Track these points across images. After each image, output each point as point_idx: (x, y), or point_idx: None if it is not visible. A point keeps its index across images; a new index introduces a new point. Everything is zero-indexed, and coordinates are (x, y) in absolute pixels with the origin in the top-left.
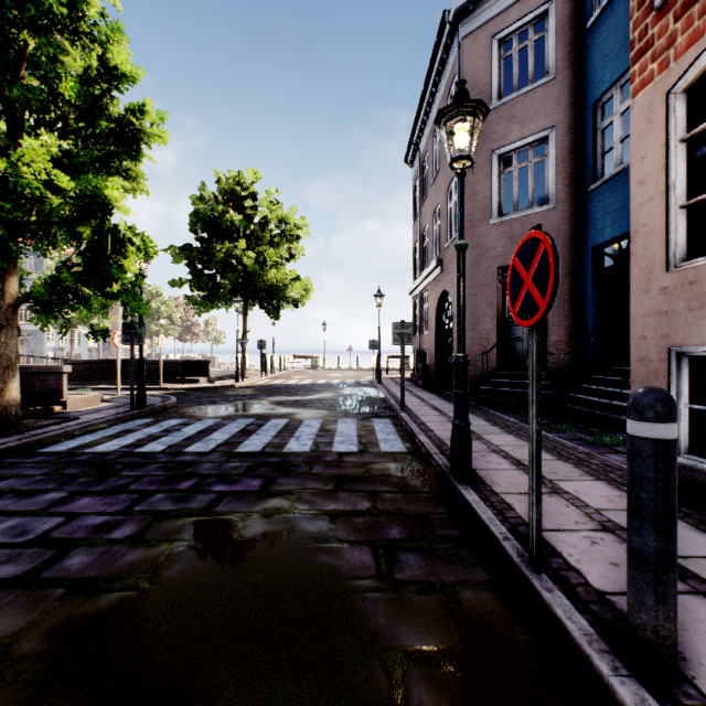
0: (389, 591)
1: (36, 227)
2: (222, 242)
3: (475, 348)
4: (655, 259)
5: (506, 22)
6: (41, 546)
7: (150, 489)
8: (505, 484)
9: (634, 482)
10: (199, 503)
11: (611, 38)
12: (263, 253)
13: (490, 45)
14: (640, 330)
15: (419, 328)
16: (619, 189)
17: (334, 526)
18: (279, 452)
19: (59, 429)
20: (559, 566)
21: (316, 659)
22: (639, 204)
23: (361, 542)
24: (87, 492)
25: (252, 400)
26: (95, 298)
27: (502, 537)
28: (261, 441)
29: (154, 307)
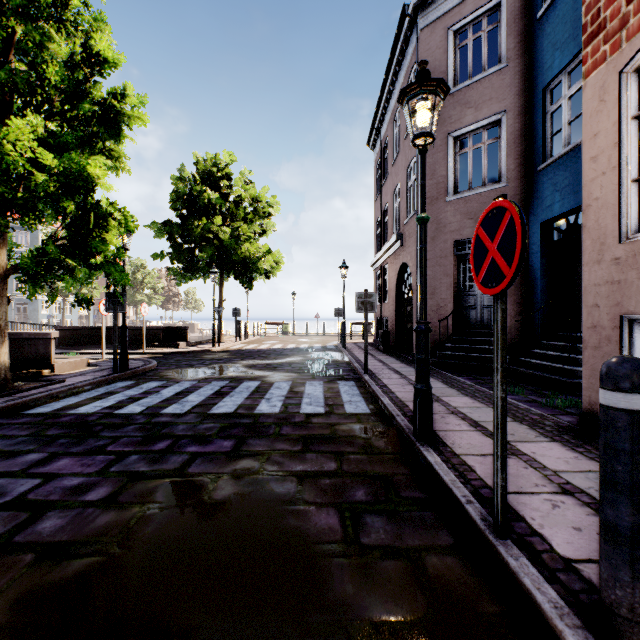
0: (356, 557)
1: (23, 202)
2: (200, 218)
3: (433, 315)
4: (608, 231)
5: (462, 14)
6: (16, 509)
7: (127, 450)
8: (465, 446)
9: (609, 454)
10: (172, 464)
11: (560, 27)
12: (237, 228)
13: (446, 36)
14: (592, 298)
15: (381, 297)
16: (567, 167)
17: (302, 488)
18: (250, 414)
19: (45, 391)
20: (523, 531)
21: (282, 632)
22: (591, 179)
23: (327, 504)
24: (66, 453)
25: (226, 364)
26: (79, 269)
27: (465, 501)
28: (234, 403)
29: (139, 278)
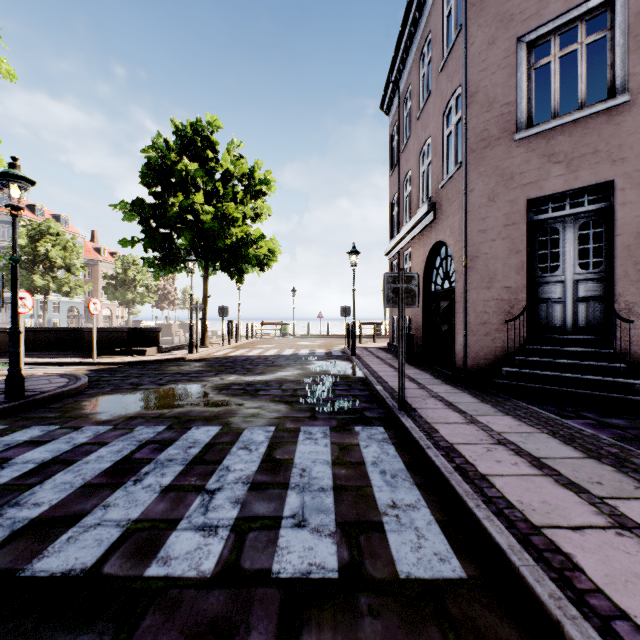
0: None
1: None
2: (174, 194)
3: (492, 313)
4: None
5: None
6: None
7: None
8: None
9: None
10: None
11: None
12: (224, 210)
13: None
14: None
15: None
16: None
17: None
18: (128, 586)
19: None
20: None
21: None
22: None
23: None
24: None
25: (189, 383)
26: None
27: None
28: (124, 514)
29: (131, 275)
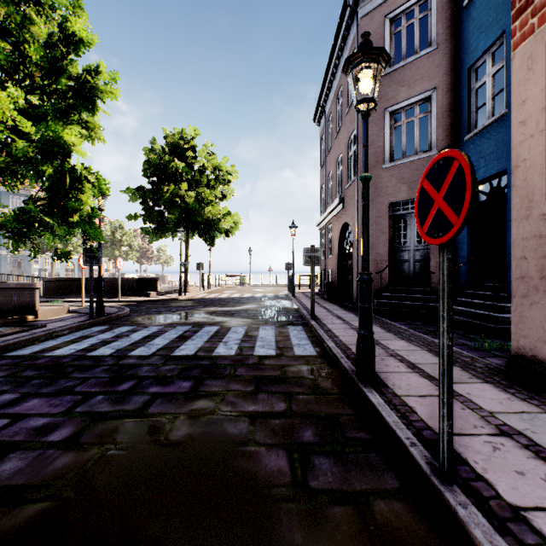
0: (304, 502)
1: (4, 166)
2: (168, 184)
3: (371, 268)
4: (536, 189)
5: (396, 4)
6: None
7: (93, 390)
8: (405, 387)
9: None
10: (133, 404)
11: (484, 13)
12: (201, 193)
13: (383, 23)
14: (520, 251)
15: (325, 252)
16: (491, 137)
17: (253, 428)
18: (209, 356)
19: (26, 335)
20: (468, 475)
21: None
22: (519, 142)
23: (277, 445)
24: (37, 394)
25: (190, 311)
26: (58, 226)
27: (409, 443)
28: (195, 346)
29: (118, 237)
